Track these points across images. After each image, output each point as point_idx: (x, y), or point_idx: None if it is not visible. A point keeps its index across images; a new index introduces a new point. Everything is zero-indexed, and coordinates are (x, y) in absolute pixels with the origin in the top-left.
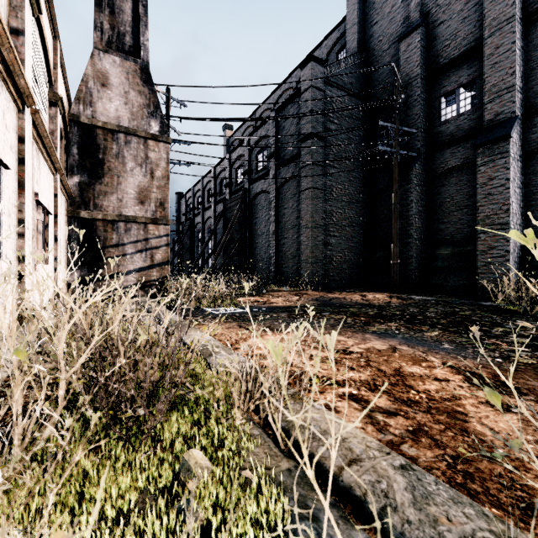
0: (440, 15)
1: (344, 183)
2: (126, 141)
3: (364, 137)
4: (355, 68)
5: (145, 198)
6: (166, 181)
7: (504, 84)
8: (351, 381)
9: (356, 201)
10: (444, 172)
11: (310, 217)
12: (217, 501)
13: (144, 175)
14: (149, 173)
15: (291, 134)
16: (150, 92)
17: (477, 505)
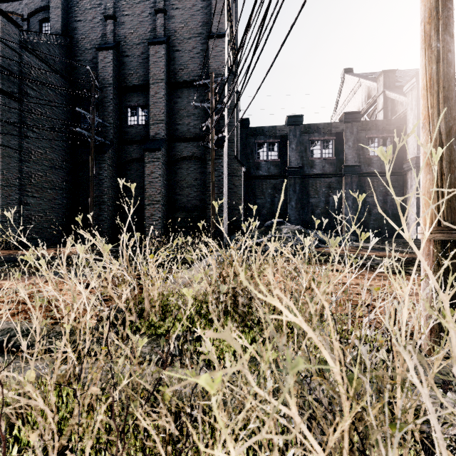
0: (127, 50)
1: (45, 149)
2: None
3: (68, 113)
4: (58, 48)
5: None
6: None
7: (160, 117)
8: None
9: (59, 167)
10: (129, 161)
11: None
12: None
13: None
14: None
15: None
16: None
17: (21, 322)
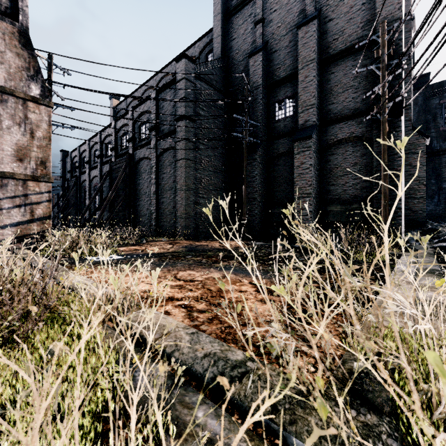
0: (275, 46)
1: (210, 157)
2: (2, 99)
3: (226, 123)
4: (219, 70)
5: (23, 156)
6: (48, 142)
7: (310, 102)
8: (187, 297)
9: (219, 171)
10: (277, 156)
11: (184, 182)
12: (71, 363)
13: (23, 134)
14: (28, 133)
15: (168, 114)
16: (30, 57)
17: (222, 342)
